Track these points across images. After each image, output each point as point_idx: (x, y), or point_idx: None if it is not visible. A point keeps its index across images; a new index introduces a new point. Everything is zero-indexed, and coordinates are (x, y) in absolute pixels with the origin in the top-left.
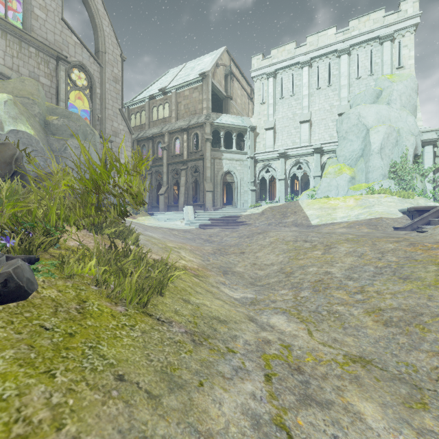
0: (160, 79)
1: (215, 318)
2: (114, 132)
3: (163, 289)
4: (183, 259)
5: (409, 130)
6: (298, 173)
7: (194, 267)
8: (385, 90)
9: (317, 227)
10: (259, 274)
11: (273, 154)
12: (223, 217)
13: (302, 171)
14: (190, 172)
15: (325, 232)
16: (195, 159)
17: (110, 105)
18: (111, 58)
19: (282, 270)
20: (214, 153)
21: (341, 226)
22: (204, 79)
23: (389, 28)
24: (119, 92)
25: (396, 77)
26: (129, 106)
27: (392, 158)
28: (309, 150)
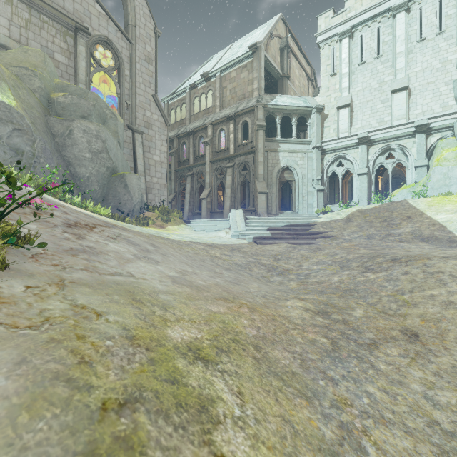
0: (202, 67)
1: None
2: (147, 123)
3: None
4: None
5: None
6: (387, 164)
7: None
8: None
9: None
10: None
11: (349, 141)
12: (289, 225)
13: (395, 161)
14: (237, 170)
15: None
16: (244, 153)
17: (141, 91)
18: (143, 33)
19: None
20: (268, 145)
21: None
22: (254, 53)
23: None
24: (153, 74)
25: None
26: (169, 100)
27: None
28: (407, 130)
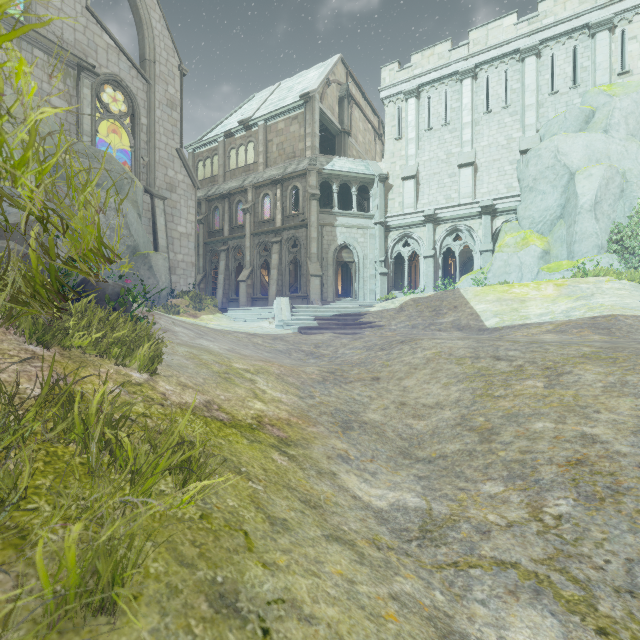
0: (241, 107)
1: None
2: (169, 185)
3: (122, 580)
4: (259, 398)
5: None
6: (454, 246)
7: (280, 418)
8: (600, 110)
9: (496, 331)
10: (416, 429)
11: (415, 217)
12: (338, 314)
13: (462, 244)
14: (286, 246)
15: (525, 340)
16: (294, 226)
17: (162, 144)
18: (164, 71)
19: (466, 422)
20: (323, 217)
21: (542, 329)
22: (307, 104)
23: (606, 10)
24: (177, 123)
25: (617, 88)
26: (196, 149)
27: (614, 219)
28: (473, 210)
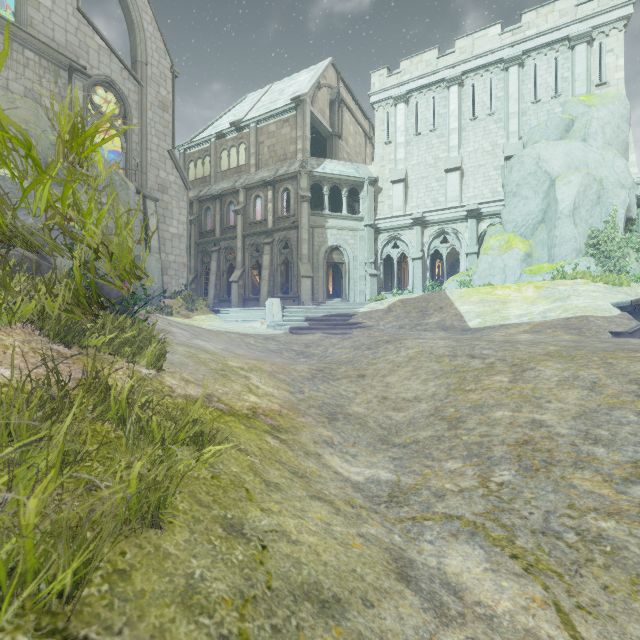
0: (232, 108)
1: (308, 594)
2: (161, 186)
3: (164, 507)
4: (253, 392)
5: (617, 180)
6: (442, 248)
7: (273, 409)
8: (579, 120)
9: (478, 331)
10: (395, 419)
11: (404, 220)
12: (328, 315)
13: (449, 246)
14: (277, 248)
15: (500, 340)
16: (285, 228)
17: (154, 145)
18: (156, 73)
19: (438, 413)
20: (314, 219)
21: (520, 329)
22: (298, 107)
23: (585, 23)
24: (169, 124)
25: (595, 98)
26: (187, 150)
27: (592, 224)
28: (460, 213)
